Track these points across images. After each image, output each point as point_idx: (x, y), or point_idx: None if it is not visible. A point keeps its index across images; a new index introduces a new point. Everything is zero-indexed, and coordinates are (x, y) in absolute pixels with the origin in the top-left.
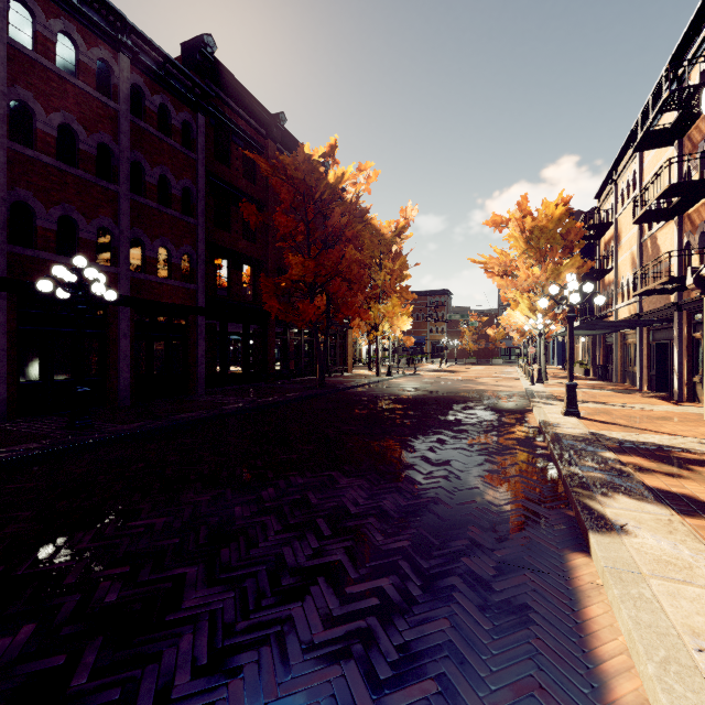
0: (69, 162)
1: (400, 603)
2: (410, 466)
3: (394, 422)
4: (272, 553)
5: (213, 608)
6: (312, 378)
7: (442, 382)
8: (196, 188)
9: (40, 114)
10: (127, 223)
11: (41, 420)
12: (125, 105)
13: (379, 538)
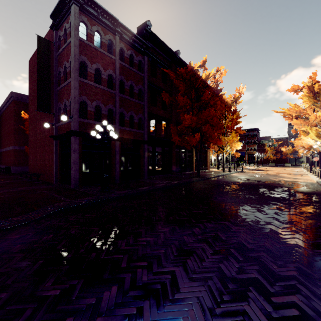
0: (98, 83)
1: (315, 317)
2: (269, 222)
3: (245, 196)
4: (214, 266)
5: (197, 295)
6: (191, 172)
7: (260, 176)
8: (143, 89)
9: (89, 65)
10: (118, 106)
11: (90, 187)
12: (117, 57)
13: (274, 266)
